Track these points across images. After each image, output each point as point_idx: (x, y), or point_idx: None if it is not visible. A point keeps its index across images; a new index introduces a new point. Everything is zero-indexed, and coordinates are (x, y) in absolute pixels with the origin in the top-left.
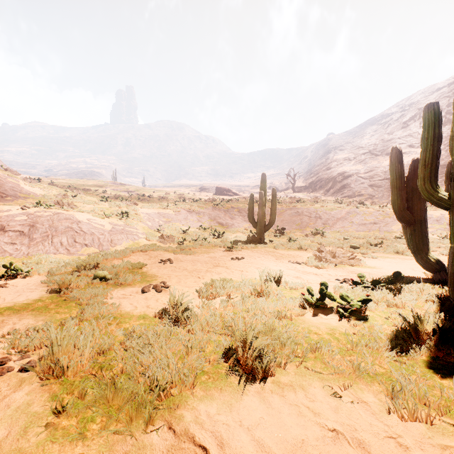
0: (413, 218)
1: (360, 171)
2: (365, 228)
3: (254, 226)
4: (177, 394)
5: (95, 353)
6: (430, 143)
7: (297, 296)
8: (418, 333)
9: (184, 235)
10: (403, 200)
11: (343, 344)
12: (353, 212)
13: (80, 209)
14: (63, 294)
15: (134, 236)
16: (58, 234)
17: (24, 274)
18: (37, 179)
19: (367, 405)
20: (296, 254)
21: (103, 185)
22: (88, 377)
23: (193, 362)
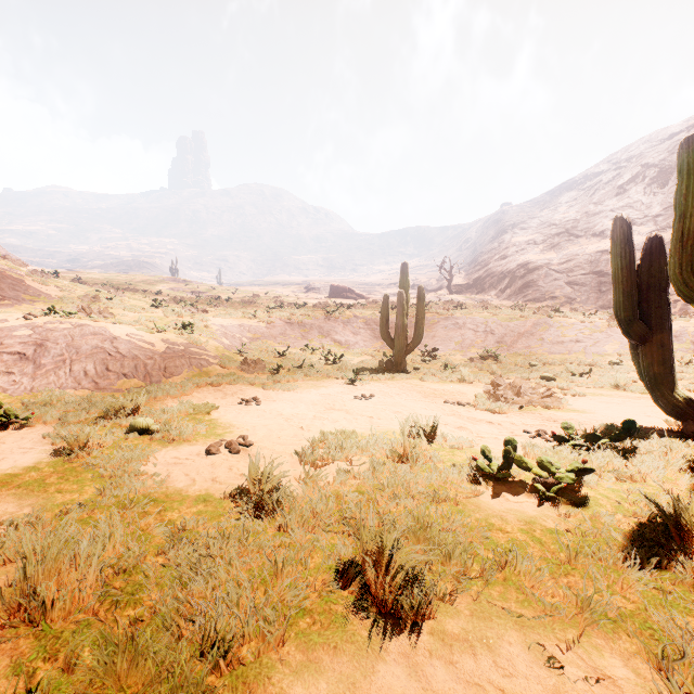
0: (649, 331)
1: (553, 261)
2: (563, 348)
3: (389, 346)
4: (252, 661)
5: (111, 571)
6: (691, 204)
7: (463, 461)
8: (682, 531)
9: (280, 360)
10: (633, 303)
11: (551, 551)
12: (544, 324)
13: (118, 319)
14: (75, 456)
15: (201, 361)
16: (81, 358)
17: (21, 422)
18: (53, 273)
19: (613, 685)
20: (456, 389)
21: (156, 283)
22: (89, 623)
23: (285, 590)
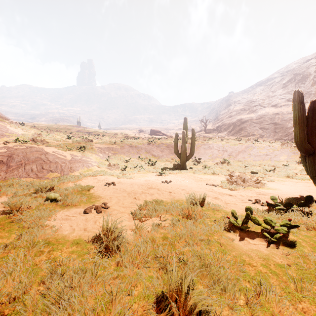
0: (312, 149)
1: (253, 118)
2: (260, 158)
3: (178, 157)
4: None
5: (6, 299)
6: None
7: (220, 218)
8: None
9: (126, 164)
10: (304, 134)
11: (284, 281)
12: (250, 147)
13: (49, 144)
14: (14, 215)
15: (88, 164)
16: (30, 163)
17: None
18: (21, 123)
19: None
20: (211, 178)
21: (70, 128)
22: None
23: None
